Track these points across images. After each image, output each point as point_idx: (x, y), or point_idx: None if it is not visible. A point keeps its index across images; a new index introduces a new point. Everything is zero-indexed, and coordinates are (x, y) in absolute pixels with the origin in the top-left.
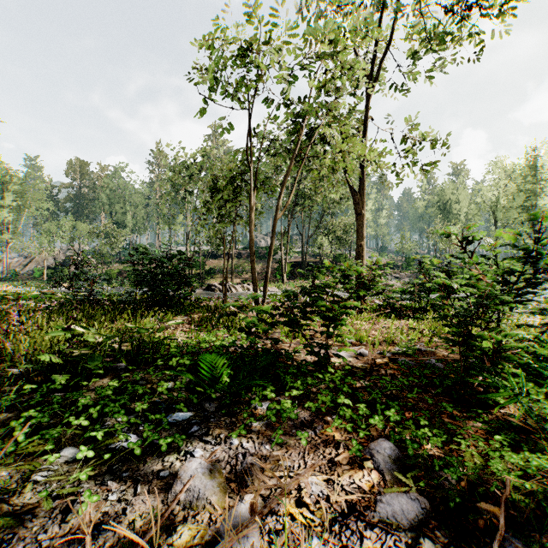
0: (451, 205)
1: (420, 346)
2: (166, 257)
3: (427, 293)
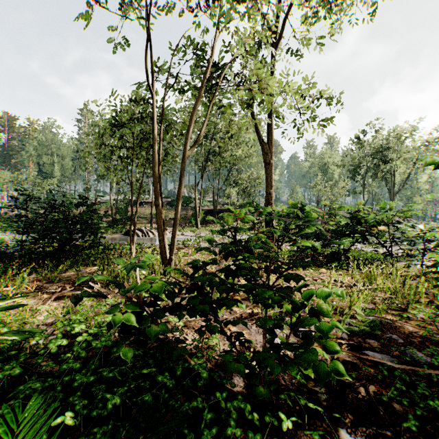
0: (328, 166)
1: (373, 316)
2: (63, 201)
3: (337, 239)
